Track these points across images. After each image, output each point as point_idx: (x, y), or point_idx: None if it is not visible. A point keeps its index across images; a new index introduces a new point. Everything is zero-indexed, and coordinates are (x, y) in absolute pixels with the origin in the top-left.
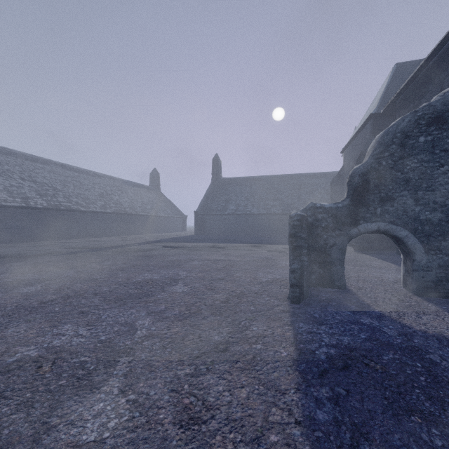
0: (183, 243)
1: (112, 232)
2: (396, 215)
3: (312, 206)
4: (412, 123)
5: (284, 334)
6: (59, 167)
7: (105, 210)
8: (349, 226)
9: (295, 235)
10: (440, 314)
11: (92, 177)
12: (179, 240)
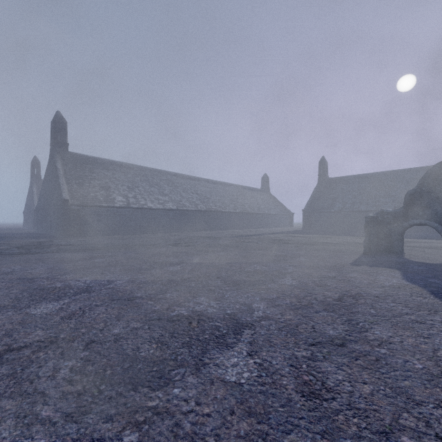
0: (297, 235)
1: (239, 226)
2: (430, 215)
3: (381, 211)
4: (440, 167)
5: (354, 258)
6: (206, 182)
7: (235, 211)
8: (403, 221)
9: (367, 225)
10: (438, 260)
11: (224, 187)
12: (292, 233)
